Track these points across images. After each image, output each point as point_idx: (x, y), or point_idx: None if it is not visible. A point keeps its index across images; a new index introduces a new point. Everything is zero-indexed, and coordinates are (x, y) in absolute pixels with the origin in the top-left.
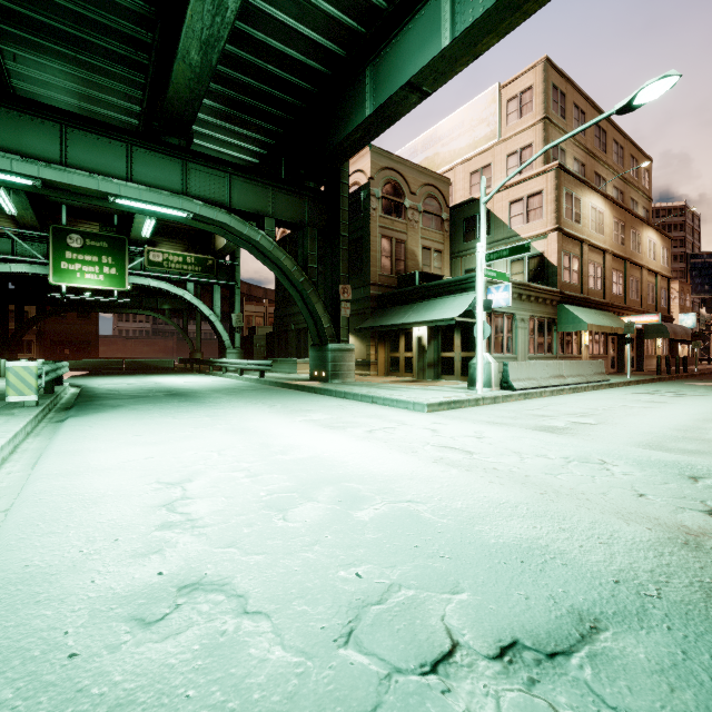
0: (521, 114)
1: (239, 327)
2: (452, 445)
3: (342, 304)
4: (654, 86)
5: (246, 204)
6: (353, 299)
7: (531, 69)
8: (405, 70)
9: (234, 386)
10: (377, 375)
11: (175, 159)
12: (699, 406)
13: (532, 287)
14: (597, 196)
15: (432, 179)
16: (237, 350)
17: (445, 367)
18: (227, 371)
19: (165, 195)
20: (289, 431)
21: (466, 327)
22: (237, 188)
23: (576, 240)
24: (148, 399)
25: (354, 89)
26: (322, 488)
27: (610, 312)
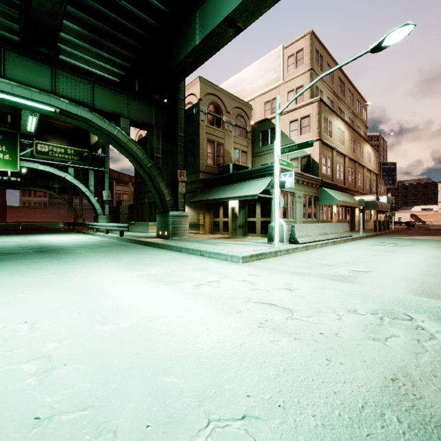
0: (296, 65)
1: (108, 200)
2: (271, 301)
3: (179, 183)
4: (398, 31)
5: (106, 106)
6: (188, 182)
7: (302, 37)
8: (224, 11)
9: (97, 243)
10: (204, 233)
11: (45, 65)
12: (420, 254)
13: (305, 176)
14: (341, 121)
15: (240, 104)
16: (106, 216)
17: (250, 228)
18: (99, 231)
19: (34, 91)
20: (124, 288)
21: (264, 201)
22: (99, 94)
23: (329, 148)
24: (14, 256)
25: (187, 27)
26: (129, 393)
27: (347, 193)
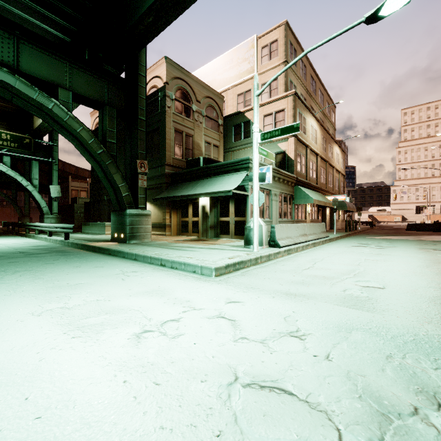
0: (270, 57)
1: (57, 197)
2: (277, 378)
3: (139, 176)
4: None
5: (38, 71)
6: (152, 176)
7: (277, 28)
8: None
9: (27, 249)
10: (171, 235)
11: None
12: (412, 257)
13: (281, 172)
14: (314, 119)
15: (211, 94)
16: (55, 216)
17: (223, 229)
18: (44, 232)
19: None
20: None
21: (238, 198)
22: (26, 54)
23: (304, 145)
24: None
25: None
26: None
27: (320, 193)
